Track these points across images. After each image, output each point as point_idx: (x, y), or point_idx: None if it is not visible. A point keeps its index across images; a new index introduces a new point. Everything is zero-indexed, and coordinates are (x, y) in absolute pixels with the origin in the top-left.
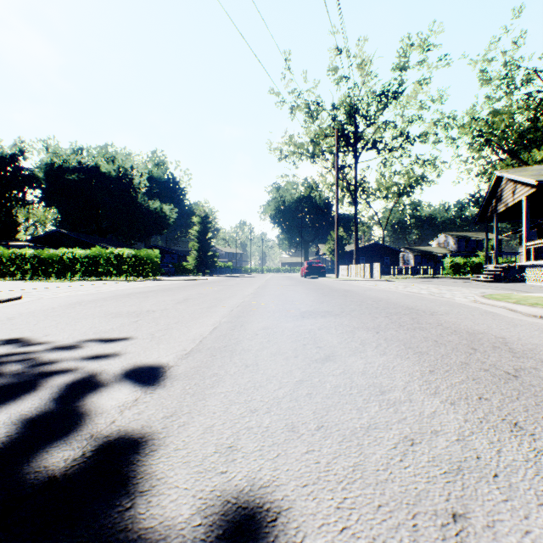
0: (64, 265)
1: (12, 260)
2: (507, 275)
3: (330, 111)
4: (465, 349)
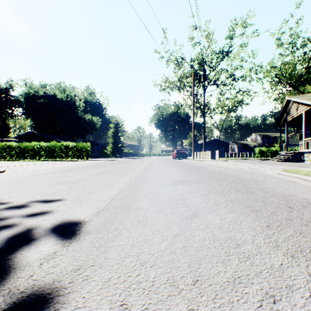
0: (35, 152)
1: (4, 149)
2: (293, 157)
3: (189, 63)
4: (285, 207)
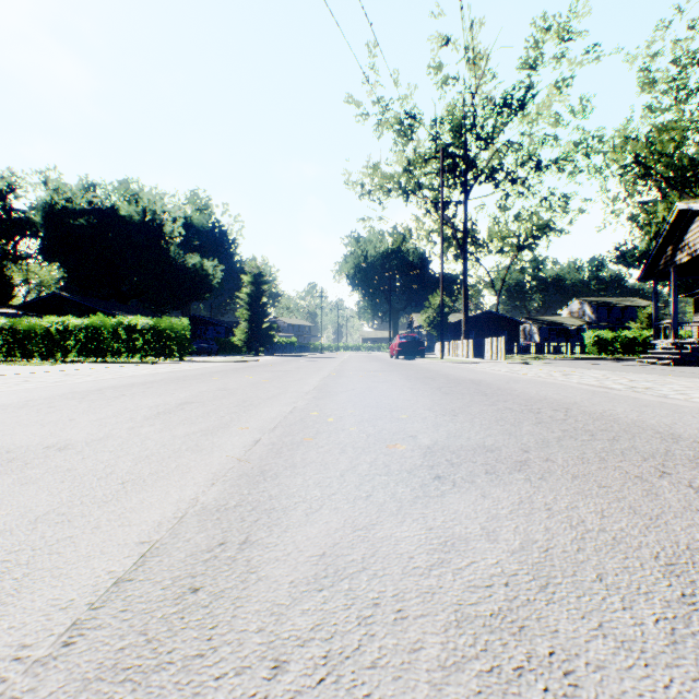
0: (52, 341)
1: None
2: None
3: (430, 129)
4: None
